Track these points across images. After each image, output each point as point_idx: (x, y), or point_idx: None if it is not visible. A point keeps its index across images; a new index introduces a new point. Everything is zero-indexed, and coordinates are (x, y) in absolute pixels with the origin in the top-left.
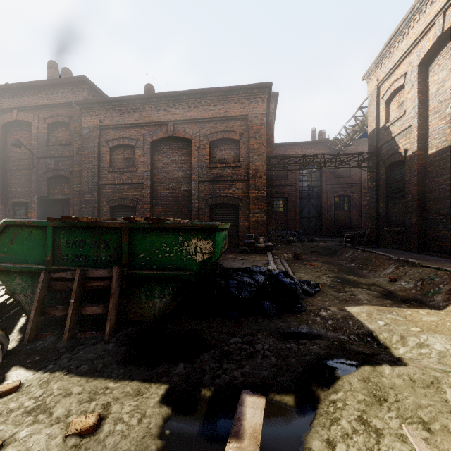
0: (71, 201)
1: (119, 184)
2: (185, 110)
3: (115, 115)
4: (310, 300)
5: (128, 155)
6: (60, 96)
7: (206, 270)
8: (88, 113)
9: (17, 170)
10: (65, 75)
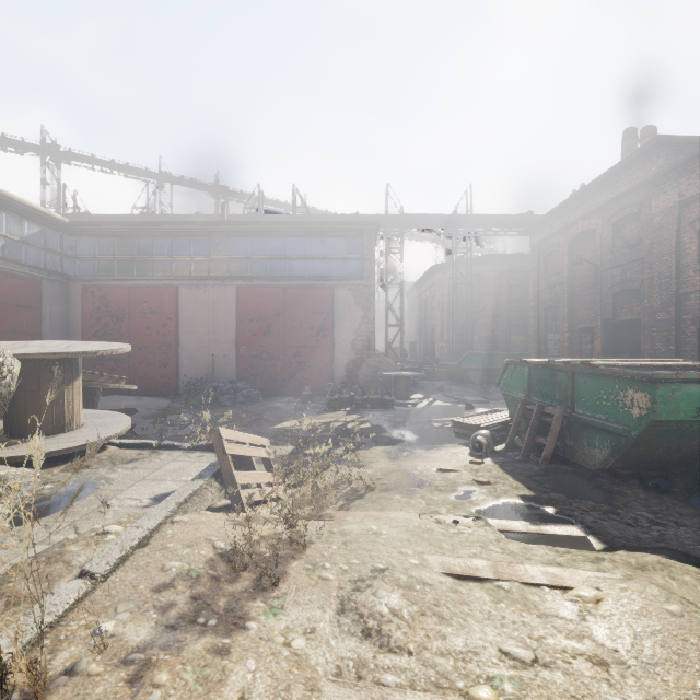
0: (641, 323)
1: None
2: None
3: None
4: None
5: None
6: (626, 182)
7: (657, 432)
8: (660, 190)
9: (583, 290)
10: (645, 138)
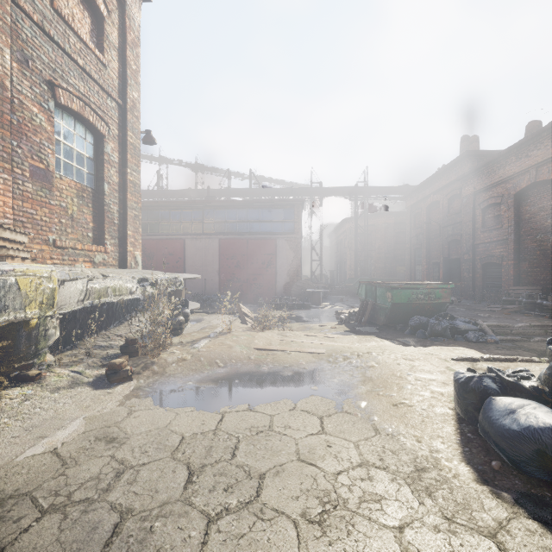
0: (461, 260)
1: (488, 242)
2: (547, 147)
3: (484, 179)
4: (459, 342)
5: (497, 212)
6: (453, 174)
7: (396, 307)
8: (466, 184)
9: (434, 238)
10: (472, 143)
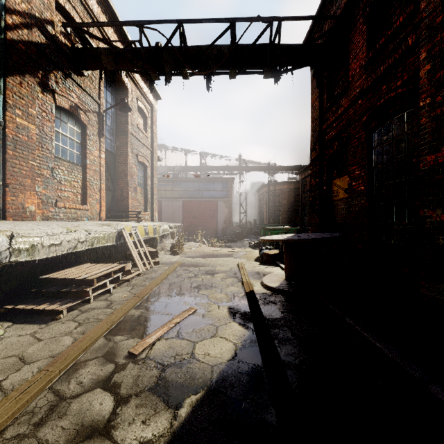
0: None
1: None
2: None
3: None
4: None
5: None
6: None
7: None
8: None
9: None
10: None
